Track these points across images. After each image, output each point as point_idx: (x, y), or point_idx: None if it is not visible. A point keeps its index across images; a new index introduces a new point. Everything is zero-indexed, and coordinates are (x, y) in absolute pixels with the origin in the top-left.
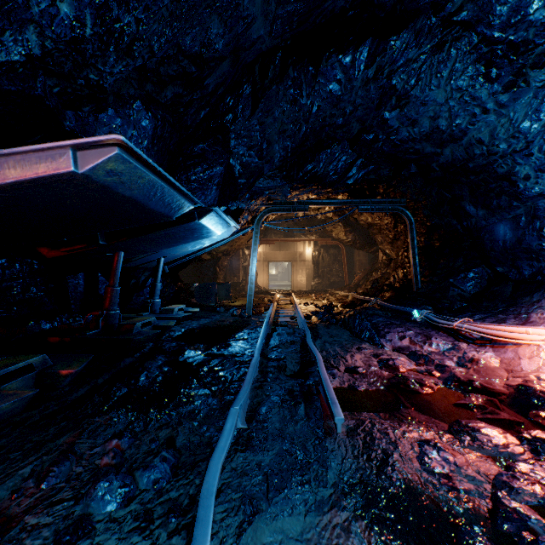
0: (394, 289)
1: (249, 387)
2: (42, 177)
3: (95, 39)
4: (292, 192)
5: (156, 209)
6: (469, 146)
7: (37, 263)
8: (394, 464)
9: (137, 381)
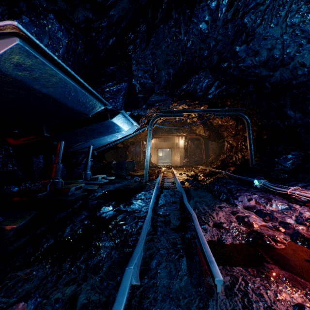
0: (236, 165)
1: (143, 243)
2: None
3: None
4: (173, 104)
5: (73, 106)
6: (294, 69)
7: (11, 149)
8: None
9: (63, 232)
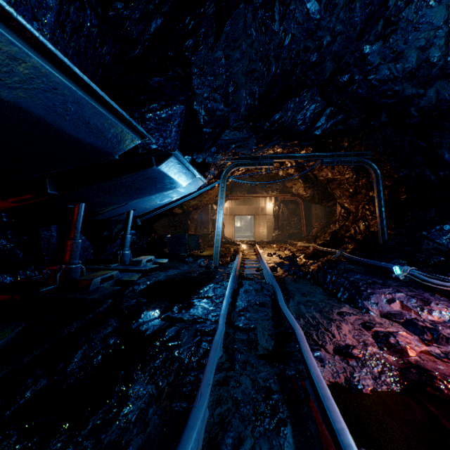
0: (357, 241)
1: (208, 393)
2: None
3: None
4: (258, 145)
5: (80, 136)
6: None
7: (6, 216)
8: None
9: (67, 363)
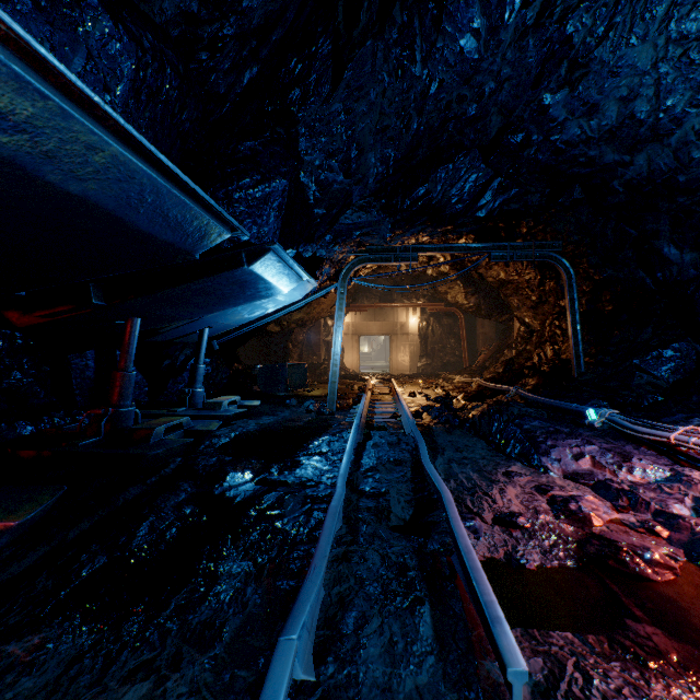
0: (542, 373)
1: (324, 567)
2: None
3: None
4: (394, 232)
5: (154, 232)
6: (682, 147)
7: (21, 336)
8: None
9: (131, 538)
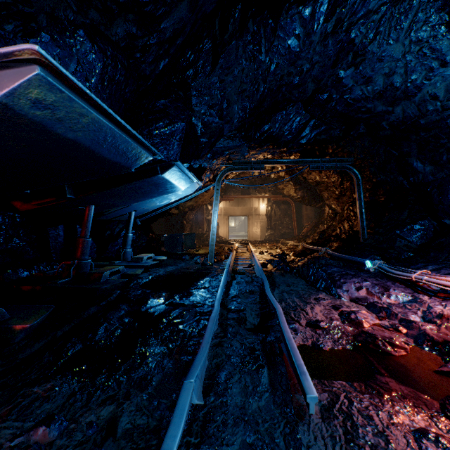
0: (341, 239)
1: (208, 348)
2: None
3: None
4: (250, 152)
5: (110, 157)
6: (422, 103)
7: (19, 216)
8: None
9: (94, 334)
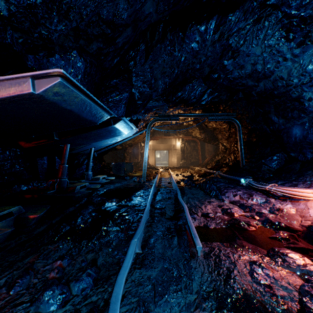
0: (229, 166)
1: (143, 226)
2: (12, 96)
3: (43, 6)
4: (169, 109)
5: (87, 117)
6: (275, 81)
7: (19, 151)
8: (235, 278)
9: (76, 221)
